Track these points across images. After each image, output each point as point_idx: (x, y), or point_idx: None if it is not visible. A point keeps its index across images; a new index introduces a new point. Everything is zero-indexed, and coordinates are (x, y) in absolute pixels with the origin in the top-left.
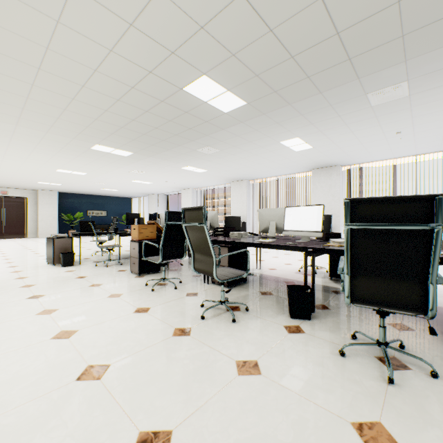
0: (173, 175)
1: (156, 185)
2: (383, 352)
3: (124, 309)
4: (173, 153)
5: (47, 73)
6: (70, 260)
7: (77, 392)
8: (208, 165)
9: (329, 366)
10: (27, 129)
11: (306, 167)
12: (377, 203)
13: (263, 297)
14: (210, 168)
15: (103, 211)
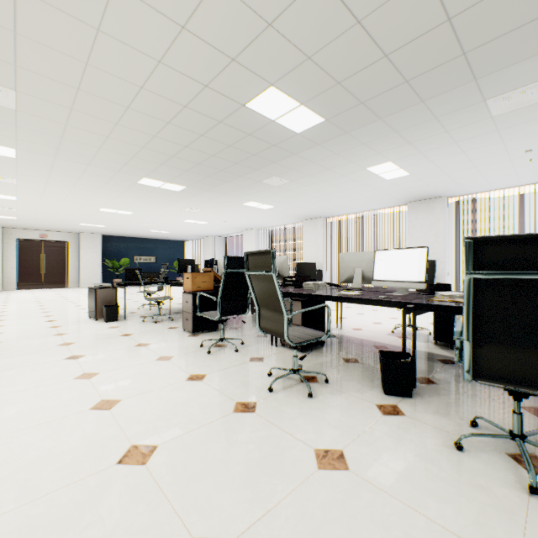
0: (233, 213)
1: (213, 226)
2: (519, 449)
3: (175, 375)
4: (233, 186)
5: (87, 93)
6: (114, 314)
7: (117, 480)
8: (275, 200)
9: (442, 463)
10: (66, 162)
11: (399, 199)
12: (514, 243)
13: (347, 366)
14: (277, 204)
15: (152, 257)
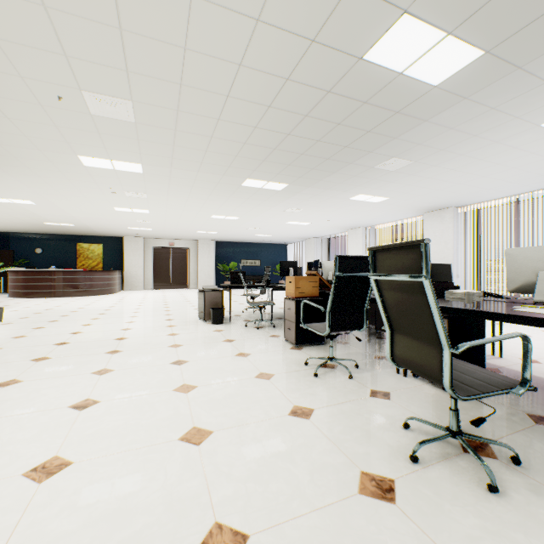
0: (337, 210)
1: (315, 226)
2: None
3: (276, 403)
4: (339, 177)
5: (189, 88)
6: (219, 317)
7: None
8: (389, 190)
9: None
10: (180, 171)
11: None
12: None
13: (542, 432)
14: (392, 194)
15: (256, 260)
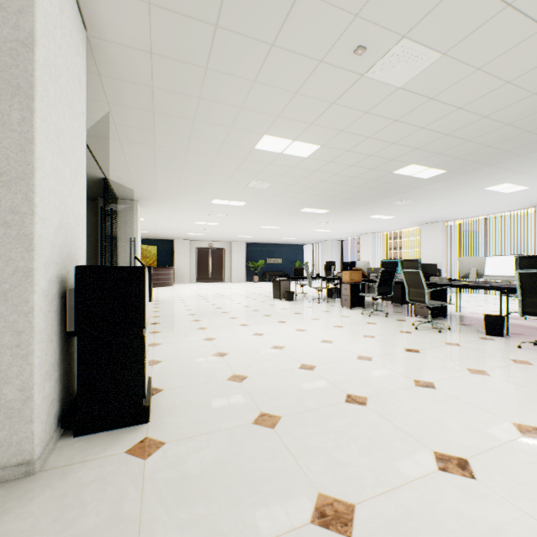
0: (357, 223)
1: (335, 232)
2: None
3: (359, 322)
4: (366, 207)
5: (306, 179)
6: (291, 297)
7: (367, 339)
8: (397, 213)
9: (507, 349)
10: (266, 205)
11: (525, 204)
12: (535, 258)
13: (462, 326)
14: (398, 215)
15: (278, 258)
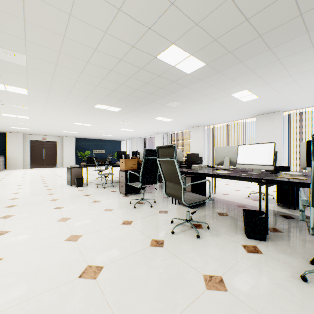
0: (148, 124)
1: (137, 132)
2: None
3: (115, 220)
4: (148, 107)
5: (65, 55)
6: (81, 183)
7: (78, 288)
8: (173, 116)
9: (293, 291)
10: (55, 96)
11: (251, 114)
12: None
13: (220, 218)
14: (175, 118)
15: (102, 150)
